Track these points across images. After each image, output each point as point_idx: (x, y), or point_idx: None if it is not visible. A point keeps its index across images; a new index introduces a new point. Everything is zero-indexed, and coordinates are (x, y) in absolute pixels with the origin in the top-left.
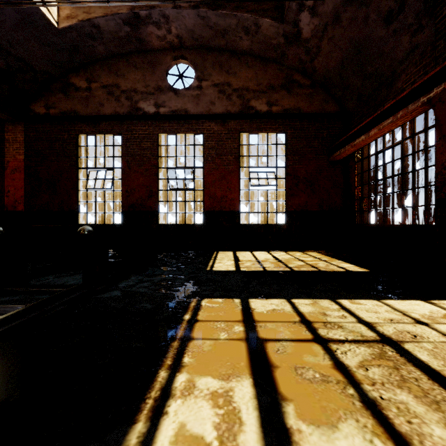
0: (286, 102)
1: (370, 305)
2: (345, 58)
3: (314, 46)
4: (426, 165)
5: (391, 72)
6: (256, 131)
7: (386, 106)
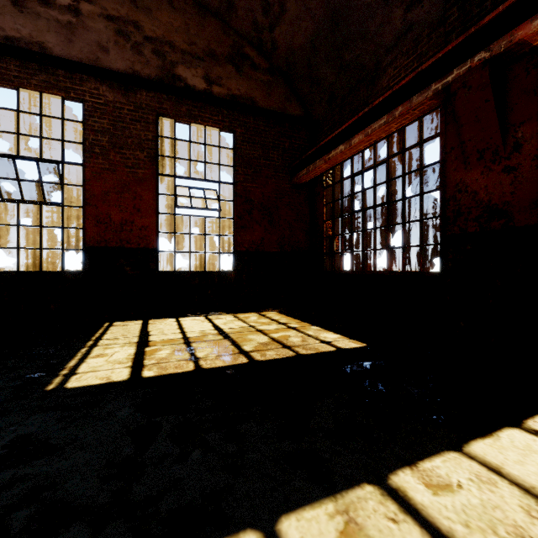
0: (235, 85)
1: (471, 487)
2: (317, 34)
3: (277, 1)
4: (422, 191)
5: (375, 65)
6: (186, 118)
7: (377, 100)
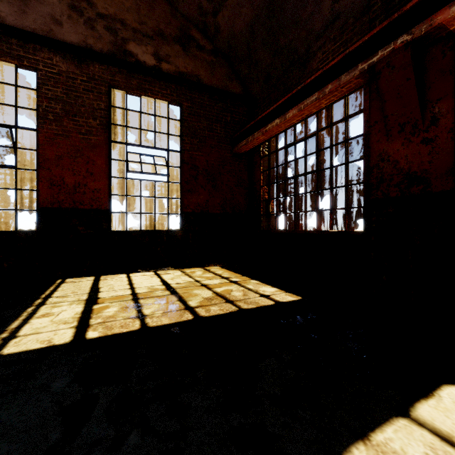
0: (182, 63)
1: None
2: (255, 20)
3: None
4: (347, 160)
5: (306, 49)
6: (137, 90)
7: (309, 79)
